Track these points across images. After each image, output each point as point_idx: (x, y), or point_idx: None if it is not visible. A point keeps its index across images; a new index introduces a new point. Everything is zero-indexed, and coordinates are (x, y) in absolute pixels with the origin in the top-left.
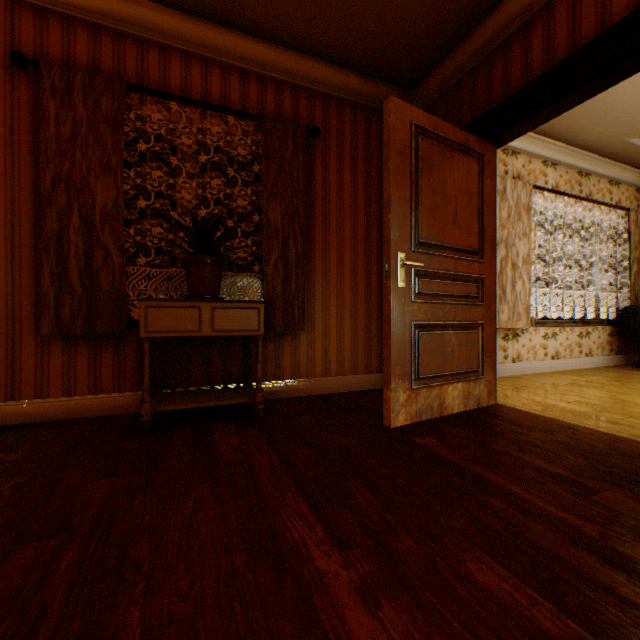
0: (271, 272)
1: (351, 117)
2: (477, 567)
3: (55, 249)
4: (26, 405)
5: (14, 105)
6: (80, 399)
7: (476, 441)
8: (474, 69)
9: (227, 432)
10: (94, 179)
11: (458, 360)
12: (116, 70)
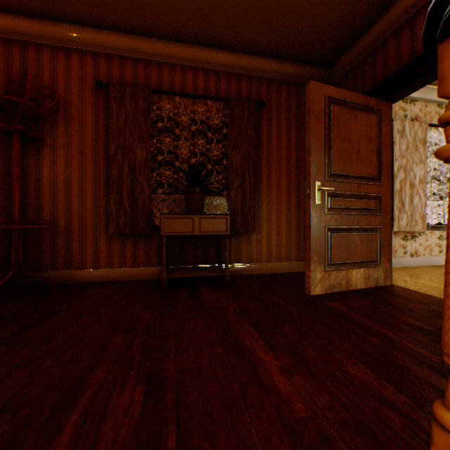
0: (234, 195)
1: (286, 91)
2: (352, 367)
3: (116, 186)
4: (102, 271)
5: (96, 109)
6: (128, 270)
7: (369, 306)
8: (374, 50)
9: (208, 292)
10: (135, 146)
11: (360, 253)
12: (146, 82)
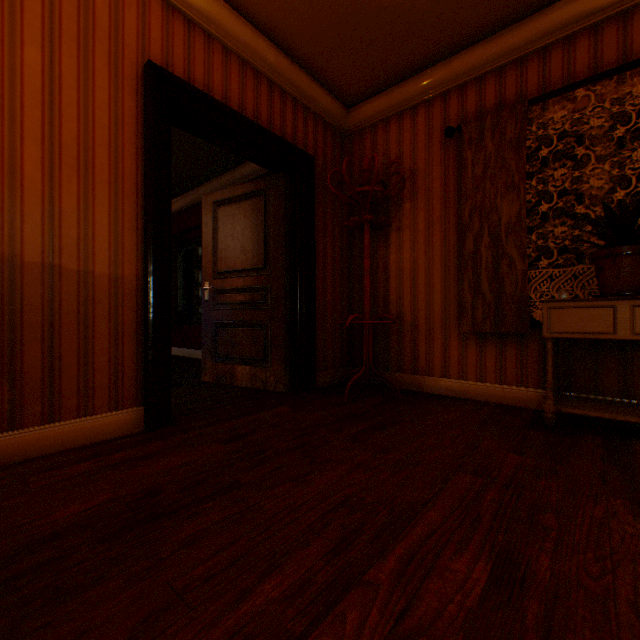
0: None
1: None
2: None
3: (470, 265)
4: (451, 383)
5: (444, 167)
6: (487, 386)
7: None
8: None
9: None
10: (498, 200)
11: None
12: (516, 95)
